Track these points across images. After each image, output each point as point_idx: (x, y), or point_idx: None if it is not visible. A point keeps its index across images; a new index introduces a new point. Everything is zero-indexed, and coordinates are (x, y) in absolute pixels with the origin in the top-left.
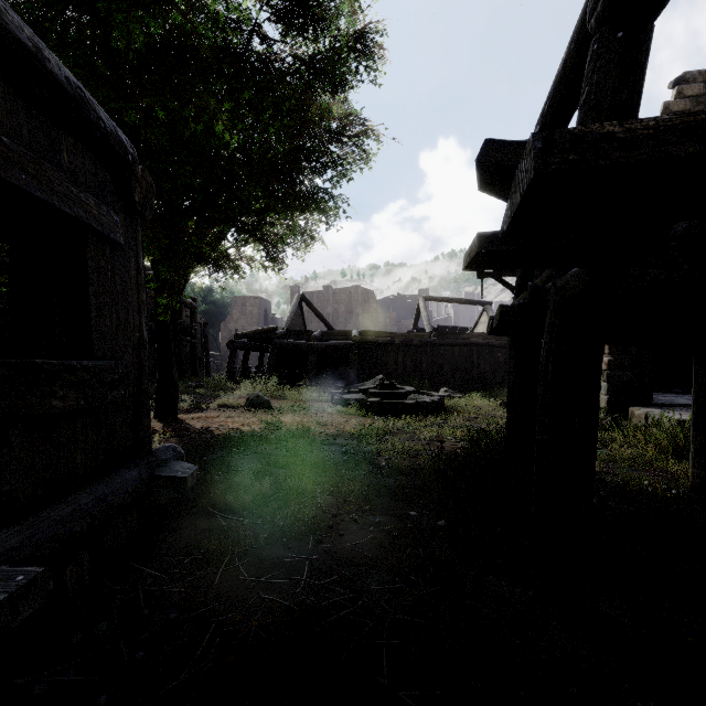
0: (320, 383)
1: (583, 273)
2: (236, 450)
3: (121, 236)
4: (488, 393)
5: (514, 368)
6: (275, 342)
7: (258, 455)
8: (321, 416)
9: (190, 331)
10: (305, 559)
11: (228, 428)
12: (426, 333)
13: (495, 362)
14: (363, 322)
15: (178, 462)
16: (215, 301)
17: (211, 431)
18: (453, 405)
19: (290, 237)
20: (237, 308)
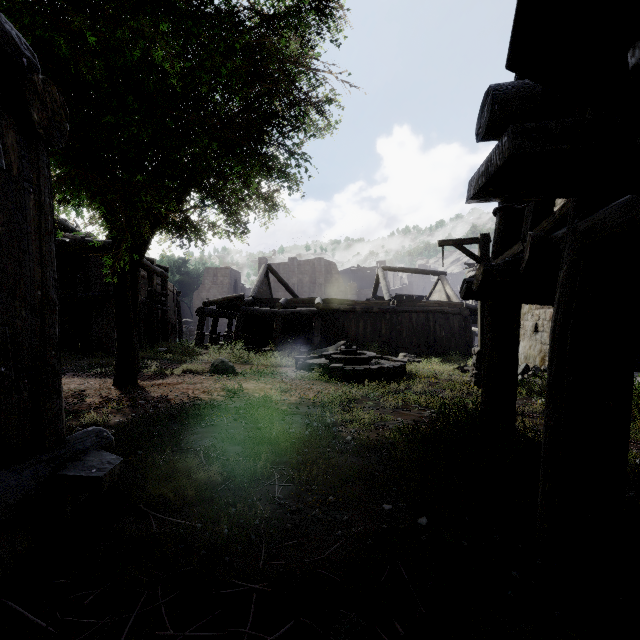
0: (285, 348)
1: (638, 202)
2: (191, 423)
3: (2, 158)
4: (444, 357)
5: (491, 335)
6: (242, 309)
7: (214, 427)
8: (284, 382)
9: (160, 298)
10: (252, 589)
11: (188, 396)
12: (385, 301)
13: (450, 328)
14: (326, 291)
15: (98, 453)
16: (189, 272)
17: (169, 400)
18: (413, 369)
19: (251, 198)
20: (209, 278)
